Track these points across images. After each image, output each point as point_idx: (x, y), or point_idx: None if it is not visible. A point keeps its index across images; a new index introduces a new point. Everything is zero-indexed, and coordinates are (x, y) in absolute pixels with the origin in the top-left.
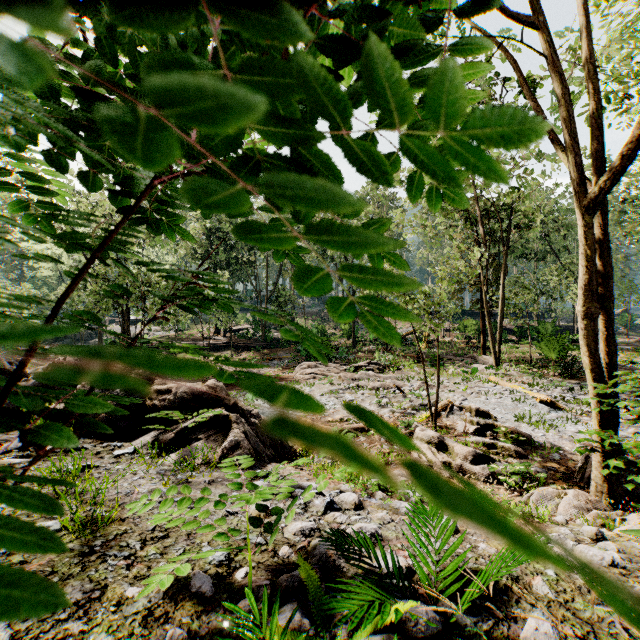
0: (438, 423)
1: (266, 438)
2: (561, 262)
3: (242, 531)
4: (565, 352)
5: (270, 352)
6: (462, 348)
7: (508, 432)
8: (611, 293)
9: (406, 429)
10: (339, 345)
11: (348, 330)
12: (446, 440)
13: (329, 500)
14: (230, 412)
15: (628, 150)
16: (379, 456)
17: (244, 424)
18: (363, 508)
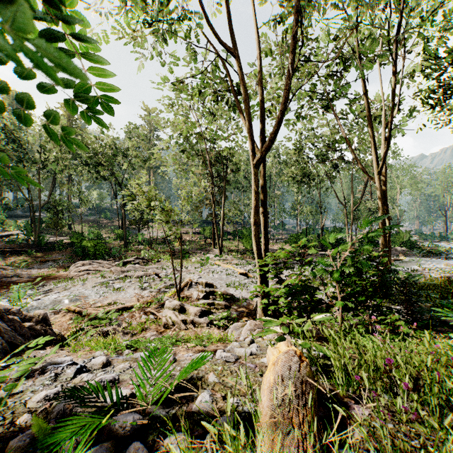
0: (181, 295)
1: (27, 330)
2: None
3: None
4: None
5: (44, 255)
6: (202, 244)
7: (221, 294)
8: (266, 212)
9: (159, 303)
10: (113, 246)
11: (121, 234)
12: (185, 305)
13: (79, 366)
14: None
15: (270, 137)
16: (138, 325)
17: None
18: (110, 365)
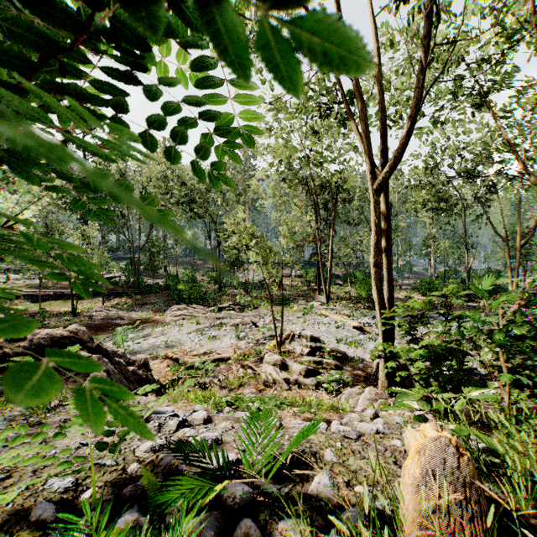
0: (282, 349)
1: (131, 374)
2: (370, 227)
3: (94, 458)
4: (371, 291)
5: (143, 297)
6: (304, 290)
7: (331, 351)
8: (391, 250)
9: (258, 356)
10: (207, 290)
11: (215, 277)
12: (287, 361)
13: (181, 419)
14: (93, 354)
15: (397, 153)
16: (235, 380)
17: (107, 363)
18: (211, 422)
